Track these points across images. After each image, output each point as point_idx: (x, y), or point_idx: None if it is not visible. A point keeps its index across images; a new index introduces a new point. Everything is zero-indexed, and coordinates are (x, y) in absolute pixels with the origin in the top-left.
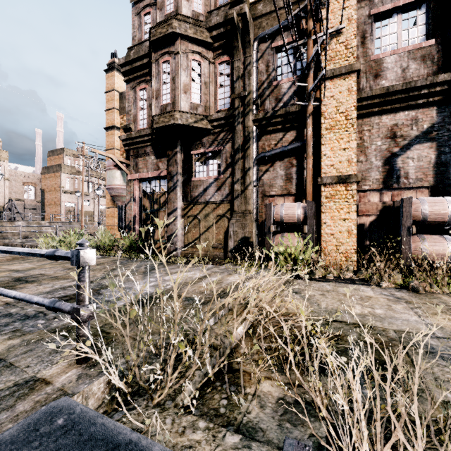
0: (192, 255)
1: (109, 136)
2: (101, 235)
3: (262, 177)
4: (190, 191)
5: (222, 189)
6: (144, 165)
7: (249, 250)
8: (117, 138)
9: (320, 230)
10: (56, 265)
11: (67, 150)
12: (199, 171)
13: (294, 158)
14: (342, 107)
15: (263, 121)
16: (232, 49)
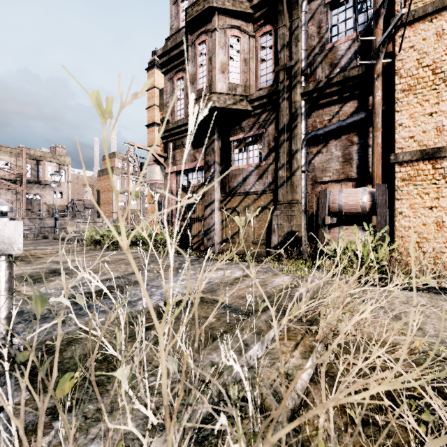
0: (231, 251)
1: (150, 133)
2: (142, 230)
3: (312, 160)
4: (228, 181)
5: (264, 178)
6: (181, 157)
7: (296, 247)
8: (157, 134)
9: (391, 222)
10: (95, 258)
11: (118, 154)
12: (238, 159)
13: (354, 135)
14: (428, 58)
15: (314, 93)
16: (275, 16)
